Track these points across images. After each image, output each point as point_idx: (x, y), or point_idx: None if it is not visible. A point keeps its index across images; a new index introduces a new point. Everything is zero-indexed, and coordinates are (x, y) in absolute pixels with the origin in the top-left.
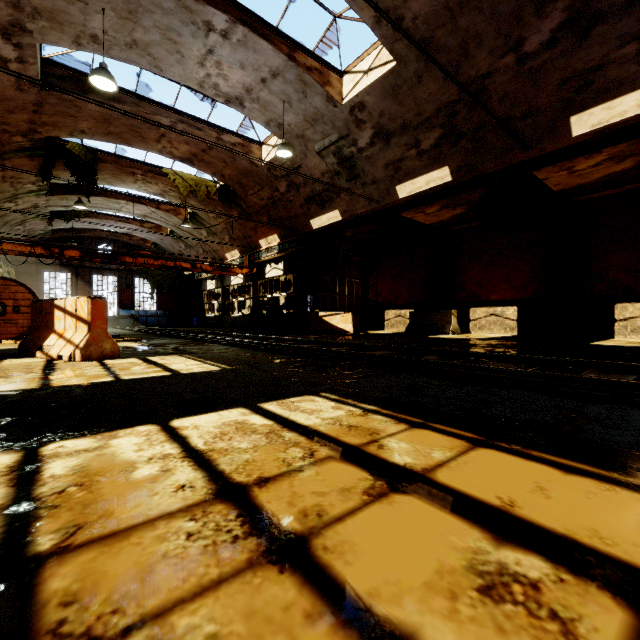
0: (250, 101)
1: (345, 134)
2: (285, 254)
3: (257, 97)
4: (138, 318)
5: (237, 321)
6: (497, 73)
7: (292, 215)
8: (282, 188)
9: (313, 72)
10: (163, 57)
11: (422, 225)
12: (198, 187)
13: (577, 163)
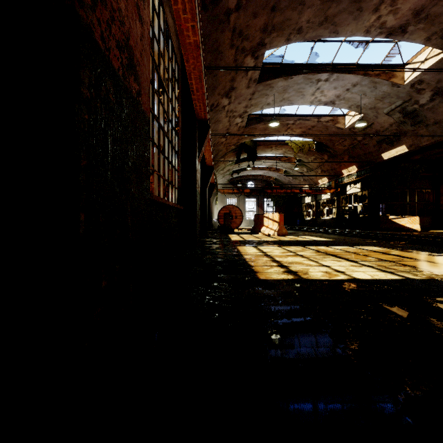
0: (338, 100)
1: (407, 99)
2: (361, 178)
3: (343, 98)
4: None
5: (326, 222)
6: None
7: (367, 152)
8: (359, 138)
9: (381, 75)
10: (294, 99)
11: None
12: (303, 146)
13: None
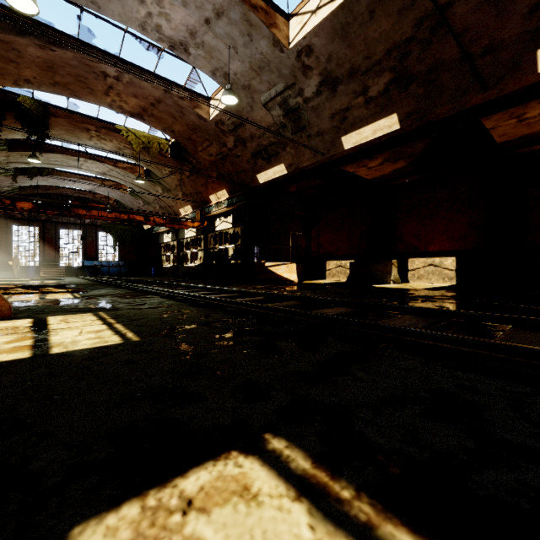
0: (195, 47)
1: (291, 83)
2: (233, 208)
3: (202, 42)
4: (100, 268)
5: (190, 271)
6: (458, 2)
7: (240, 170)
8: (230, 143)
9: (259, 11)
10: None
11: (363, 180)
12: (150, 144)
13: (529, 109)
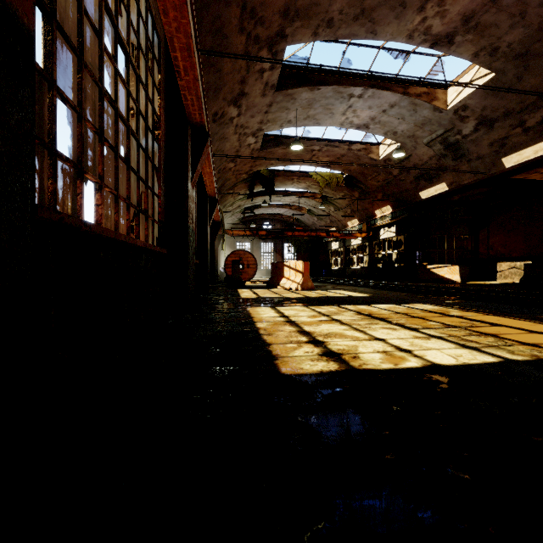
0: (373, 124)
1: (450, 128)
2: (396, 220)
3: (378, 121)
4: None
5: (356, 272)
6: None
7: (403, 190)
8: (395, 172)
9: (422, 96)
10: (322, 118)
11: (539, 182)
12: (331, 180)
13: None
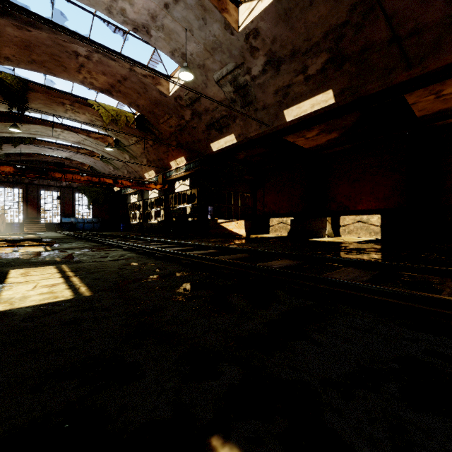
0: (155, 29)
1: (240, 63)
2: (190, 173)
3: (162, 25)
4: (76, 224)
5: (153, 227)
6: None
7: (196, 140)
8: (187, 116)
9: None
10: None
11: (301, 149)
12: (118, 117)
13: (446, 86)
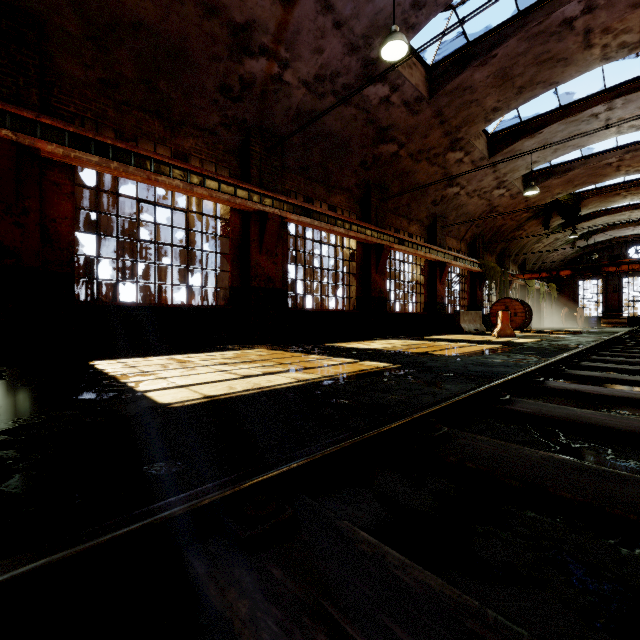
0: None
1: None
2: None
3: None
4: None
5: None
6: None
7: None
8: None
9: None
10: (578, 142)
11: None
12: None
13: None
